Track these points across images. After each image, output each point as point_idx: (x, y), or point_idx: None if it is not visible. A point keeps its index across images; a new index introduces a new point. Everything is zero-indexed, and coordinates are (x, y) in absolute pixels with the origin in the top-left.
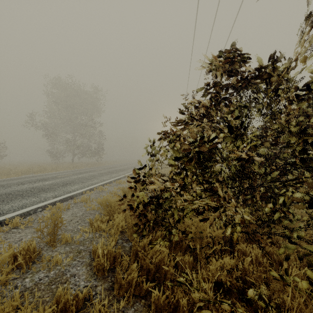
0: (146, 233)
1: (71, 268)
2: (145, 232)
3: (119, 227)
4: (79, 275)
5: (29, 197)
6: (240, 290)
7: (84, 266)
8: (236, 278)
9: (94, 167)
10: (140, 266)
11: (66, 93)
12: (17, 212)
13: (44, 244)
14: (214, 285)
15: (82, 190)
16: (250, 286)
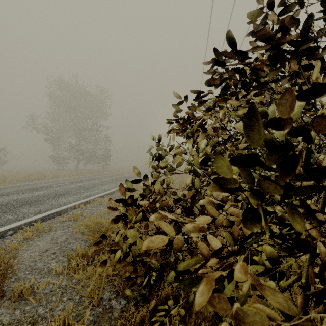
0: (147, 292)
1: None
2: (145, 290)
3: (103, 277)
4: None
5: (5, 213)
6: None
7: None
8: None
9: (98, 175)
10: None
11: (69, 94)
12: None
13: None
14: None
15: (75, 204)
16: None
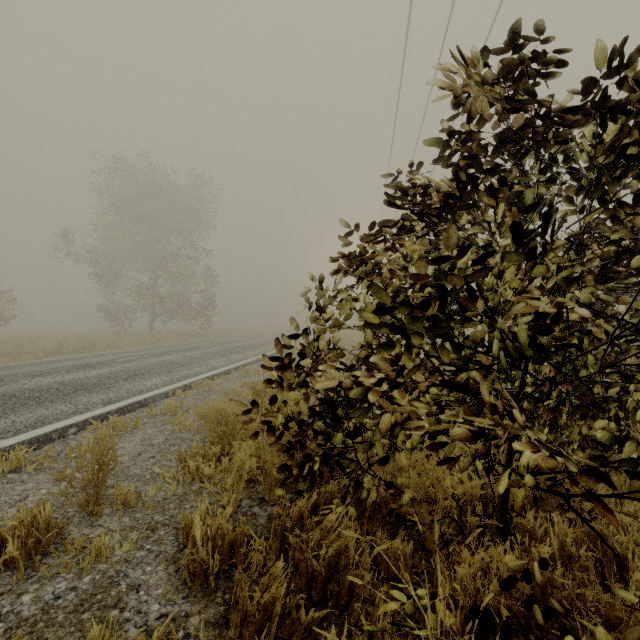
0: (306, 486)
1: (132, 569)
2: (303, 484)
3: (244, 471)
4: (149, 587)
5: (53, 403)
6: (546, 639)
7: (163, 563)
8: (521, 597)
9: (194, 342)
10: (291, 566)
11: (137, 188)
12: (23, 436)
13: (75, 508)
14: (469, 615)
15: (167, 389)
16: (555, 618)
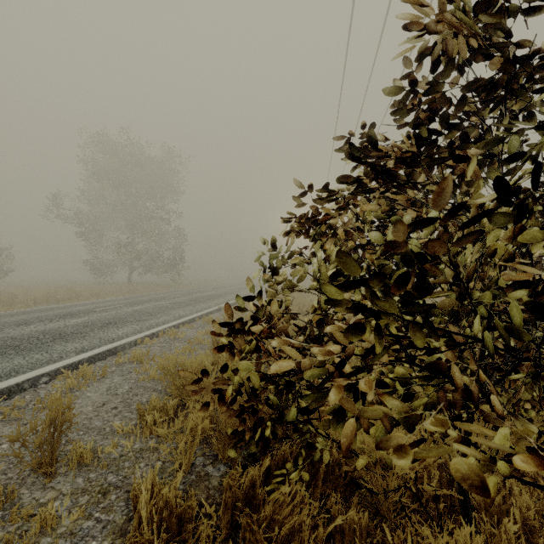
0: (259, 450)
1: None
2: (255, 448)
3: (197, 432)
4: None
5: (30, 351)
6: None
7: (109, 537)
8: None
9: (165, 292)
10: None
11: (117, 159)
12: None
13: (31, 467)
14: None
15: (136, 338)
16: None
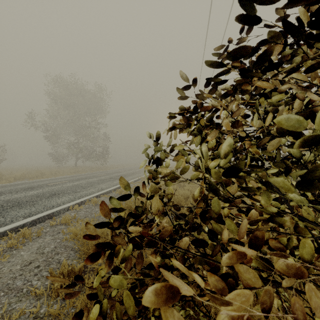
0: None
1: None
2: None
3: None
4: None
5: None
6: None
7: None
8: None
9: (96, 172)
10: None
11: (68, 92)
12: None
13: None
14: None
15: (69, 205)
16: None
